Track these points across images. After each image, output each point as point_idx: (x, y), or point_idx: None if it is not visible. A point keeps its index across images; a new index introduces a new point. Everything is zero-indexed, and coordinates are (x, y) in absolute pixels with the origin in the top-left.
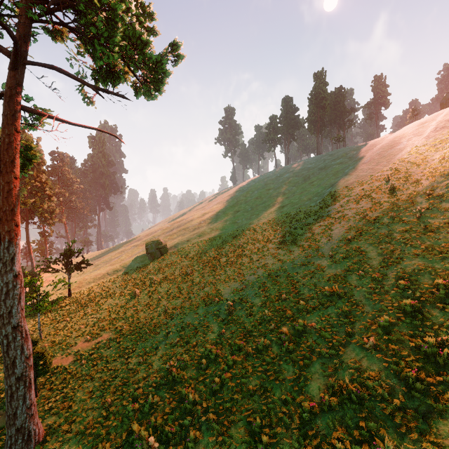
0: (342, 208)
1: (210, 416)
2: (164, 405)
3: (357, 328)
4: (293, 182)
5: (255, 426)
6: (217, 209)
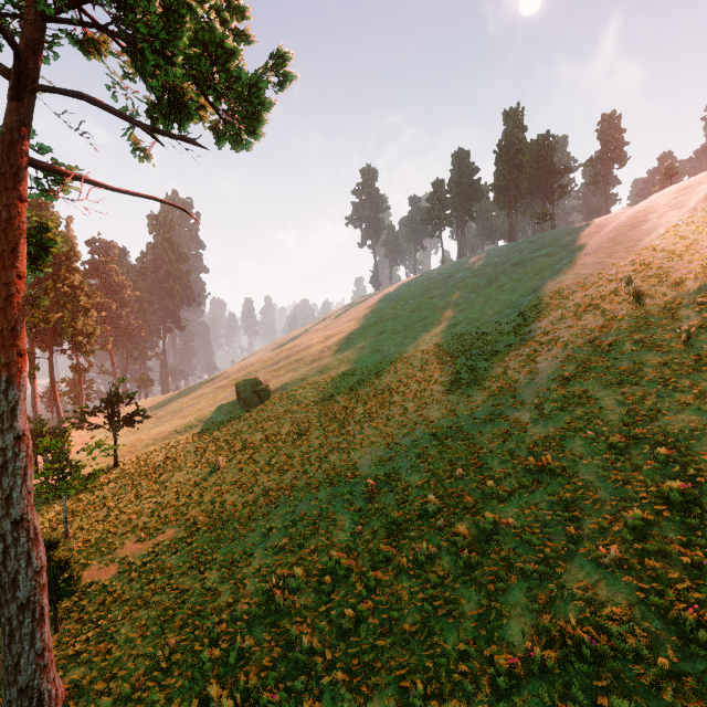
0: (552, 327)
1: (338, 676)
2: (261, 652)
3: (586, 529)
4: (471, 286)
5: (414, 696)
6: (349, 329)
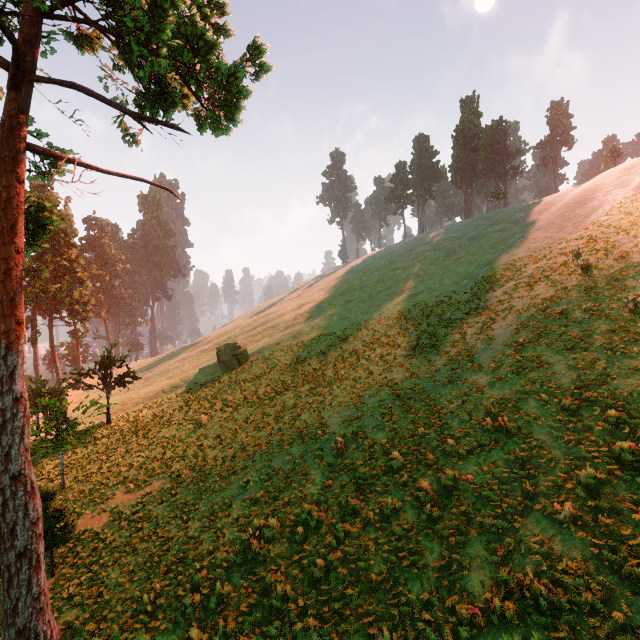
0: (506, 296)
1: (310, 622)
2: (239, 598)
3: (541, 486)
4: (431, 259)
5: None
6: (319, 298)
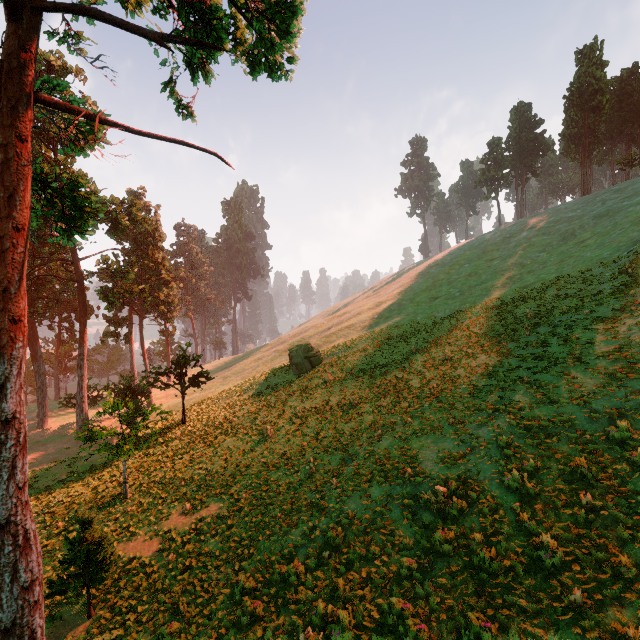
0: None
1: None
2: None
3: None
4: (540, 245)
5: None
6: (399, 295)
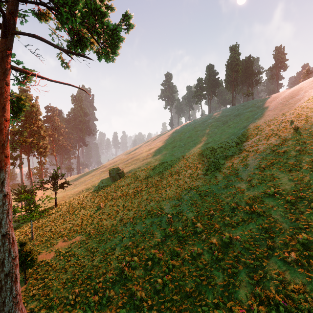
0: (254, 144)
1: None
2: (118, 299)
3: (277, 243)
4: (215, 126)
5: None
6: (159, 145)
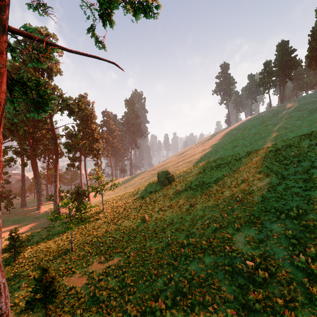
0: None
1: None
2: None
3: None
4: (296, 116)
5: None
6: (215, 145)
